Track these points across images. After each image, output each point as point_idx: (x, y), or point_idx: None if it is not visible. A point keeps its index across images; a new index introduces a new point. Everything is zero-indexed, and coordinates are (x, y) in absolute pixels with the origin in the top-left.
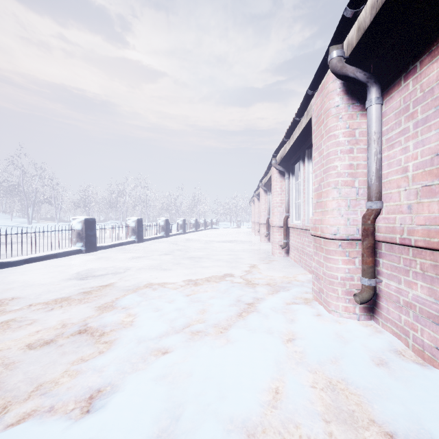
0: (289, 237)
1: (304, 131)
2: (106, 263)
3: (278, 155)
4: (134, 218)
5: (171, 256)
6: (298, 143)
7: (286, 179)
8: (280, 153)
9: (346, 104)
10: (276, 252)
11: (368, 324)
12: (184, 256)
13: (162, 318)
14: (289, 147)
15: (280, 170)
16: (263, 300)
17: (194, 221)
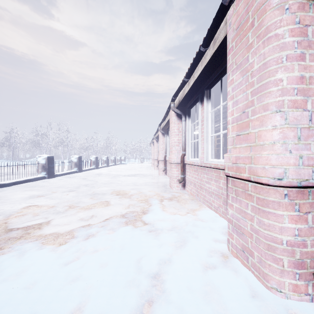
0: (186, 172)
1: (207, 67)
2: None
3: (176, 99)
4: (44, 155)
5: (74, 192)
6: (197, 83)
7: (183, 121)
8: (178, 97)
9: None
10: (174, 185)
11: None
12: (88, 193)
13: None
14: (189, 88)
15: (177, 113)
16: (172, 266)
17: (106, 158)
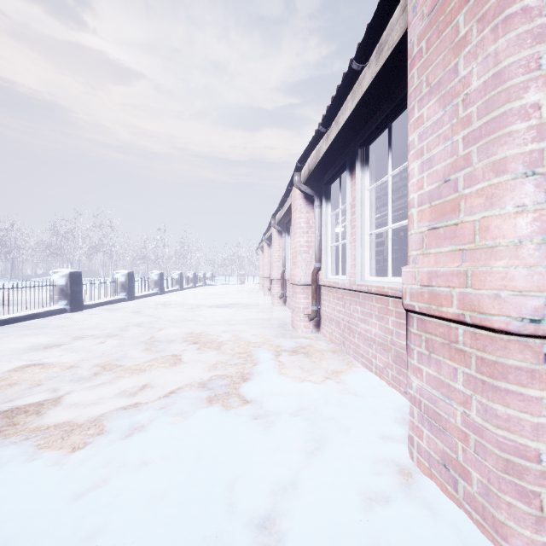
0: (321, 301)
1: (363, 104)
2: None
3: (304, 168)
4: (63, 271)
5: (116, 339)
6: (343, 136)
7: (316, 208)
8: (307, 164)
9: None
10: (299, 325)
11: None
12: (141, 339)
13: None
14: (329, 145)
15: (306, 193)
16: (299, 497)
17: (178, 276)
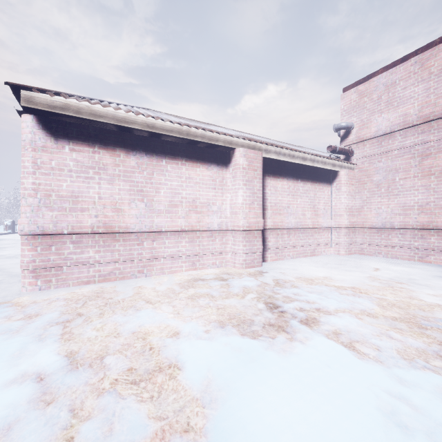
0: None
1: None
2: None
3: None
4: None
5: None
6: None
7: None
8: None
9: None
10: None
11: None
12: None
13: None
14: None
15: None
16: None
17: (10, 223)
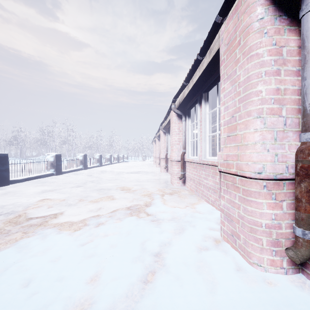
0: (186, 170)
1: (204, 73)
2: (10, 198)
3: (177, 101)
4: (52, 154)
5: (82, 188)
6: (196, 87)
7: (183, 121)
8: (178, 99)
9: (272, 16)
10: (174, 182)
11: (299, 281)
12: (94, 188)
13: (23, 308)
14: (188, 91)
15: (178, 113)
16: (171, 247)
17: (109, 156)
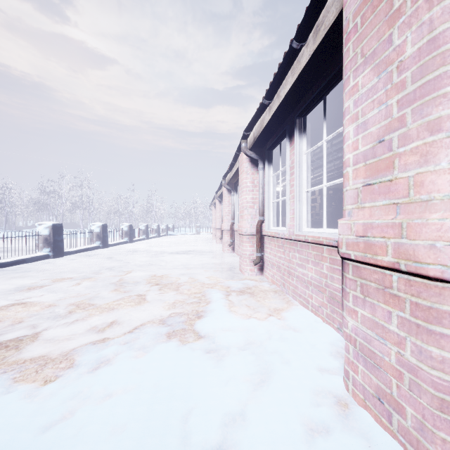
0: (264, 249)
1: (301, 79)
2: None
3: (250, 136)
4: (47, 223)
5: (90, 281)
6: (283, 108)
7: (260, 170)
8: (252, 132)
9: None
10: (246, 269)
11: None
12: (111, 281)
13: None
14: (271, 115)
15: (252, 157)
16: (248, 428)
17: (144, 227)
